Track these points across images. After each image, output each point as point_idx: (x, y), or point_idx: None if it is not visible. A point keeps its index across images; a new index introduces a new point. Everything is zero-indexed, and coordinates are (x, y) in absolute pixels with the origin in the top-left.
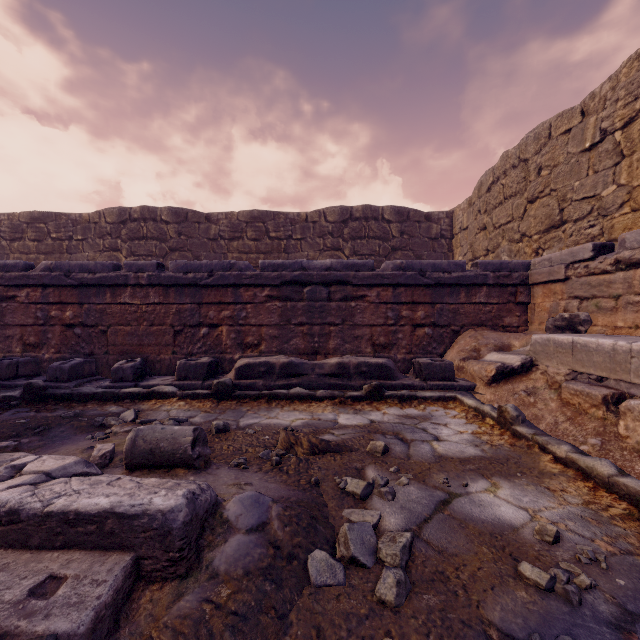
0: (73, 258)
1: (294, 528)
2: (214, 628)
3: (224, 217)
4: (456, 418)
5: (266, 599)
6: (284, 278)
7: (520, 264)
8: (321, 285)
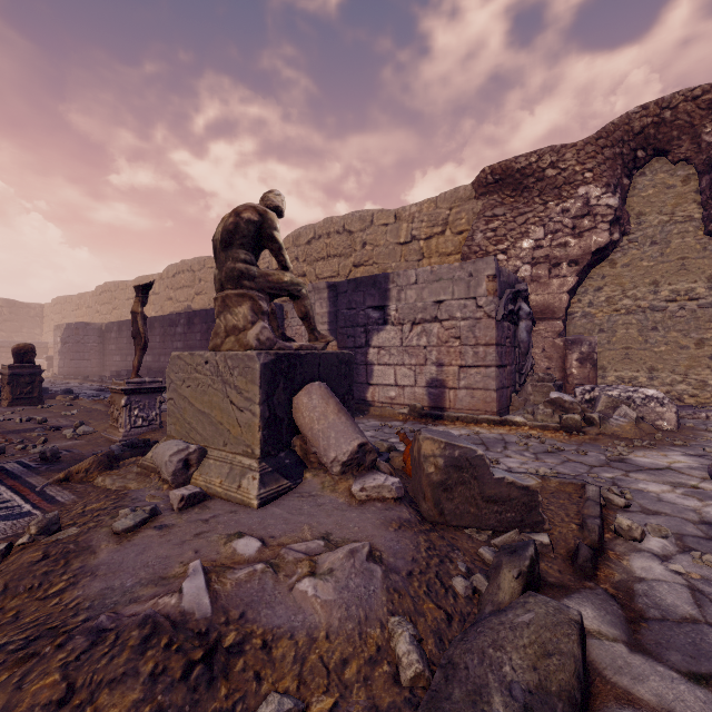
0: None
1: None
2: None
3: None
4: None
5: None
6: None
7: (46, 342)
8: None
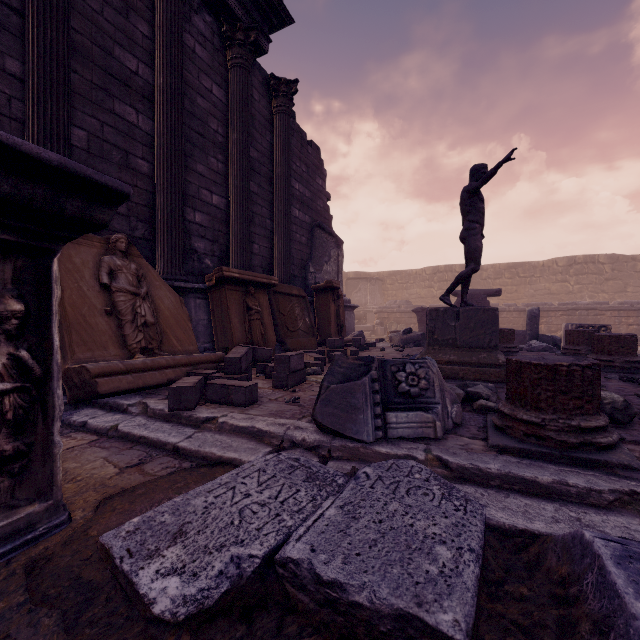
0: (408, 292)
1: None
2: None
3: (490, 267)
4: None
5: None
6: (568, 308)
7: None
8: (584, 310)
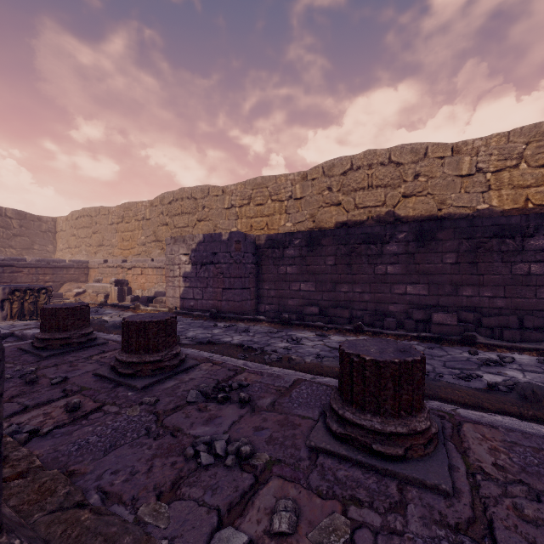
0: None
1: None
2: None
3: None
4: None
5: None
6: None
7: (86, 261)
8: None
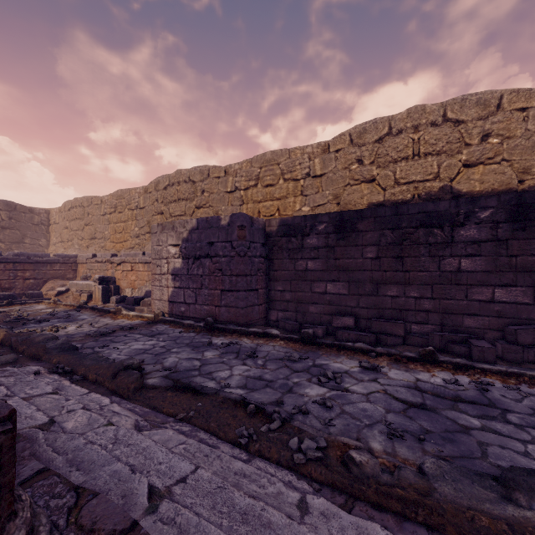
0: None
1: (6, 314)
2: (1, 318)
3: None
4: (42, 305)
5: (6, 318)
6: None
7: (74, 256)
8: None
